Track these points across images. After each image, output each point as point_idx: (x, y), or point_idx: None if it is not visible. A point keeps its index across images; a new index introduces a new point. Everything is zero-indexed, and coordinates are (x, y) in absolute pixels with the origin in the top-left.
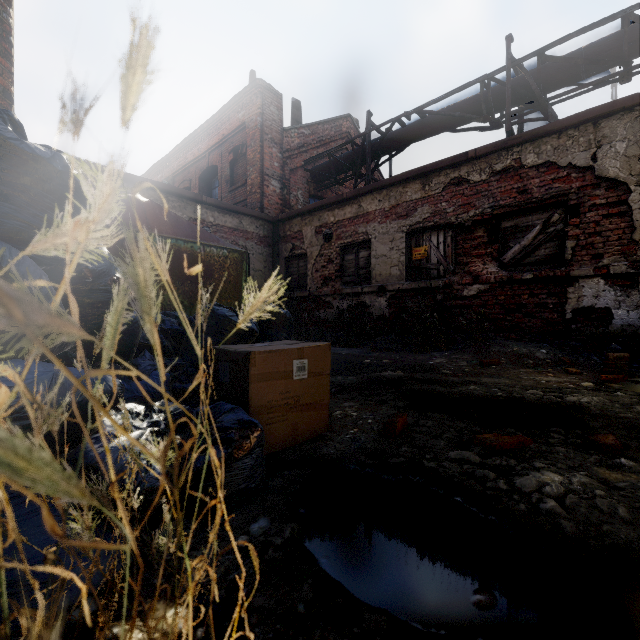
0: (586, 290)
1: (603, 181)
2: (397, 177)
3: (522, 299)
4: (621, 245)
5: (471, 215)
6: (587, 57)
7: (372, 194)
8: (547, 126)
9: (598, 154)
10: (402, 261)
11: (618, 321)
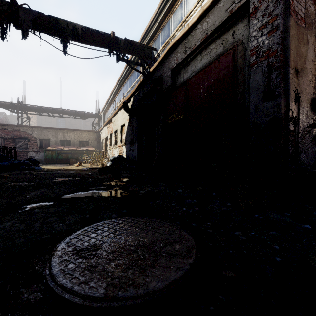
0: (31, 153)
1: (33, 137)
2: None
3: (20, 154)
4: (36, 147)
5: (9, 137)
6: (35, 109)
7: None
8: (24, 126)
9: (33, 133)
10: None
11: (35, 158)
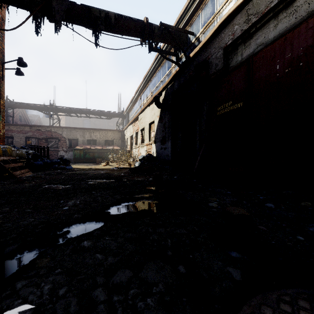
0: (61, 152)
1: (63, 137)
2: (23, 125)
3: (52, 153)
4: (65, 146)
5: (42, 137)
6: (64, 110)
7: (14, 125)
8: (55, 126)
9: (63, 133)
10: (24, 143)
11: (65, 157)
